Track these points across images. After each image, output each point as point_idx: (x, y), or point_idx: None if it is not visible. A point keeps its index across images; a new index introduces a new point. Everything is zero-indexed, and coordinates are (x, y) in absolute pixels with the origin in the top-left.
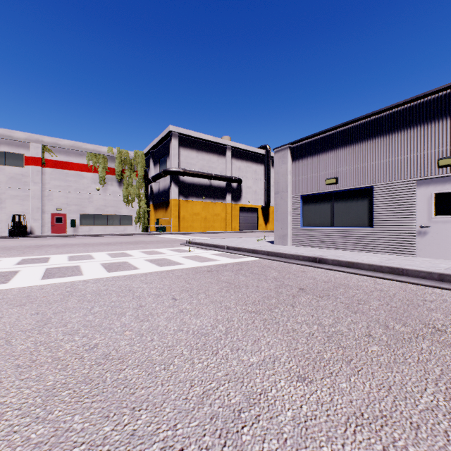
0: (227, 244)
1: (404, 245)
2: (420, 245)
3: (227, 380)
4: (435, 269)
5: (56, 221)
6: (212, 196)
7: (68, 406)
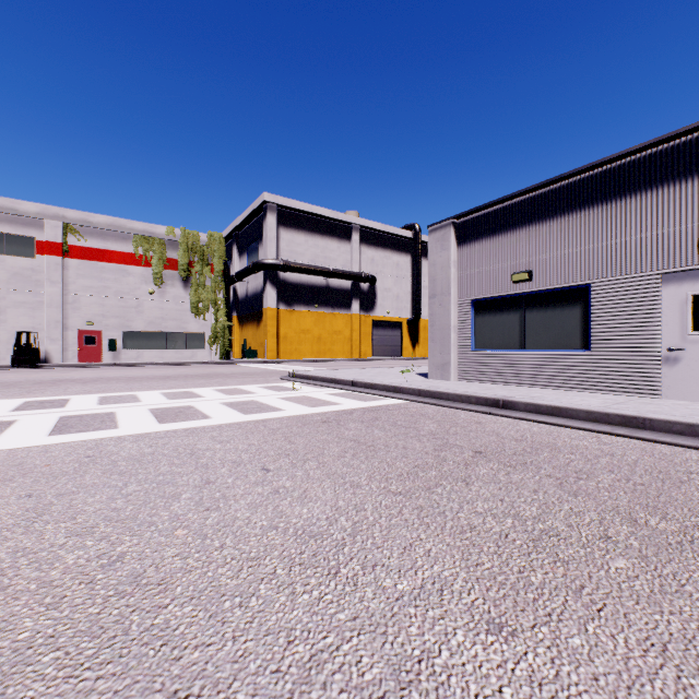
0: (353, 379)
1: (642, 380)
2: (668, 380)
3: (357, 631)
4: (698, 419)
5: (86, 342)
6: (330, 304)
7: (48, 687)
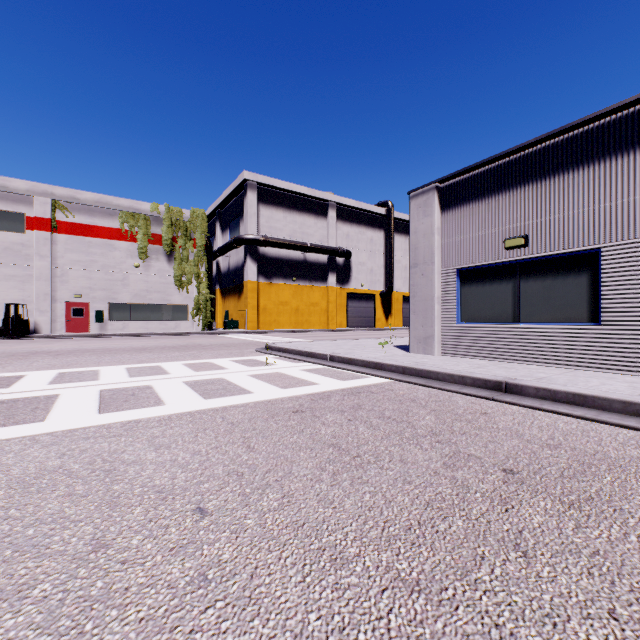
0: (330, 353)
1: None
2: None
3: None
4: None
5: (74, 314)
6: (307, 277)
7: None
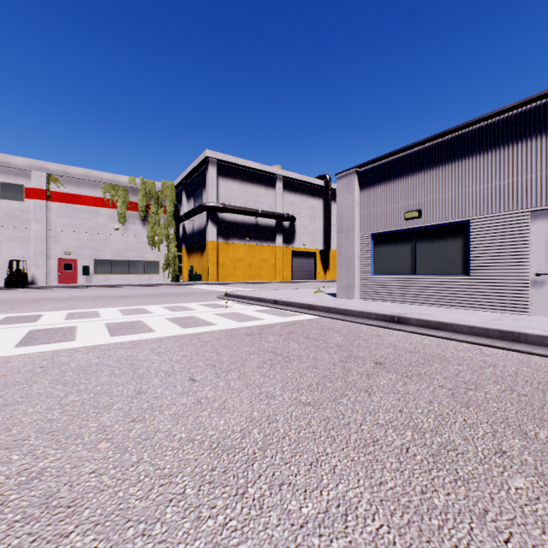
0: (275, 298)
1: (513, 299)
2: (535, 299)
3: None
4: None
5: (65, 268)
6: (258, 238)
7: None
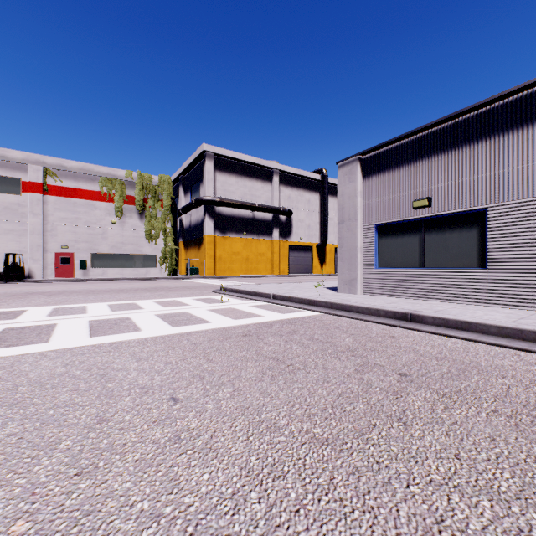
0: (273, 292)
1: None
2: None
3: None
4: None
5: (62, 262)
6: (255, 232)
7: None
